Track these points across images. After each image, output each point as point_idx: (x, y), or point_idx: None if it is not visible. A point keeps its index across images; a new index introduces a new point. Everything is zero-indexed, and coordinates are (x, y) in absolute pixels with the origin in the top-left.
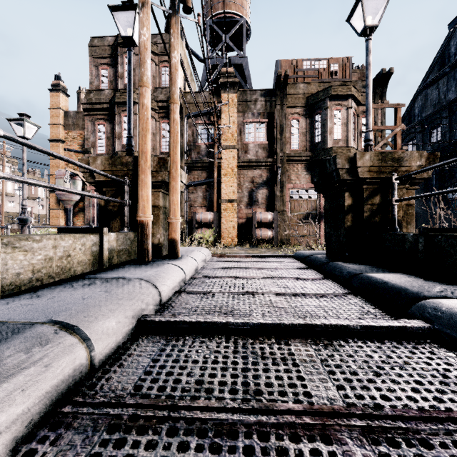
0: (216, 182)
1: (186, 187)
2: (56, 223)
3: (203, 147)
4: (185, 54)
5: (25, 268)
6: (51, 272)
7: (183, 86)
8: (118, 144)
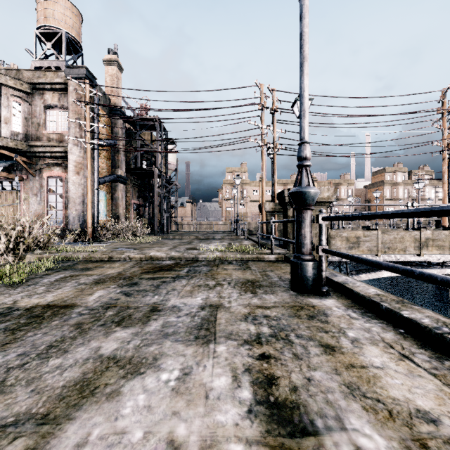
0: None
1: None
2: None
3: None
4: None
5: None
6: None
7: None
8: None
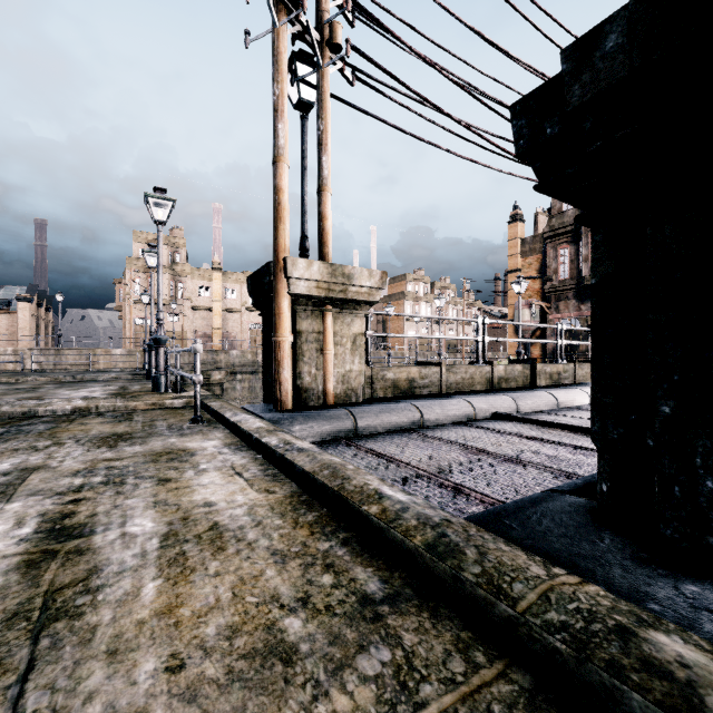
0: None
1: None
2: (513, 353)
3: None
4: None
5: (581, 375)
6: (587, 378)
7: None
8: (585, 268)
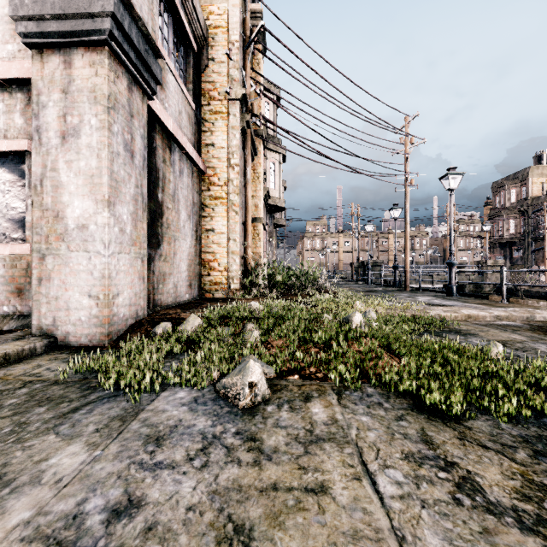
0: (545, 248)
1: (531, 252)
2: None
3: (541, 228)
4: (544, 167)
5: None
6: None
7: (540, 189)
8: (497, 235)
